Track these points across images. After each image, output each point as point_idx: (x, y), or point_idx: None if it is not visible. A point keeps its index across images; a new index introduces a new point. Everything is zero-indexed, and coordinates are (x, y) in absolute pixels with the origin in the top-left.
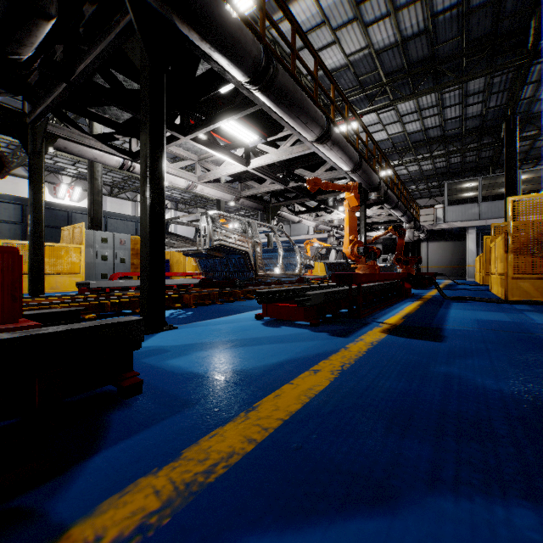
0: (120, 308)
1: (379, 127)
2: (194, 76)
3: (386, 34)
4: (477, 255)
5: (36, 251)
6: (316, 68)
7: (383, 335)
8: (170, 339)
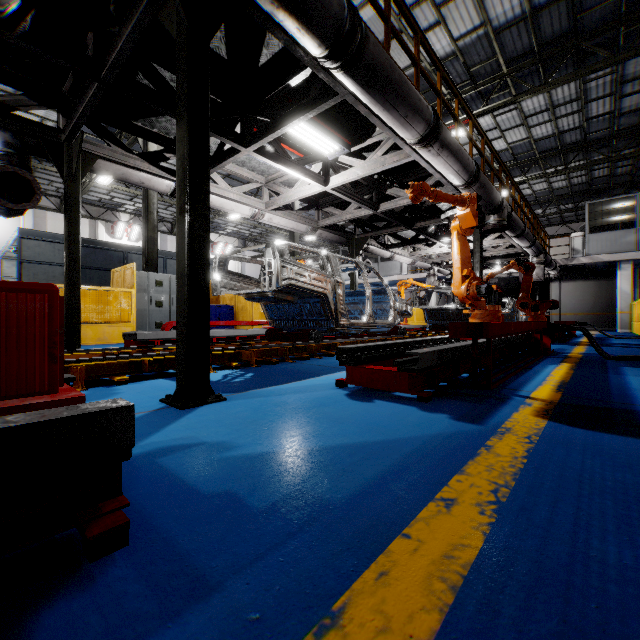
0: (160, 367)
1: (495, 134)
2: (257, 67)
3: (509, 5)
4: (631, 299)
5: (71, 295)
6: (417, 48)
7: (542, 422)
8: (212, 419)
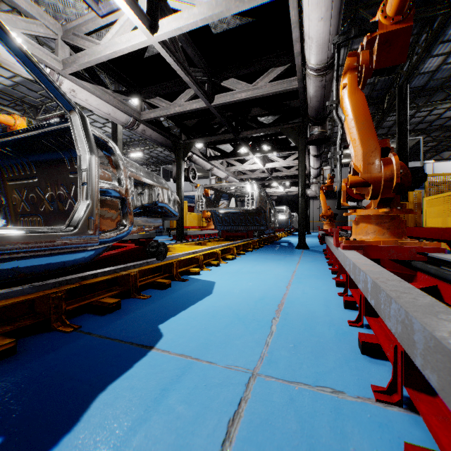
0: None
1: None
2: None
3: None
4: None
5: None
6: None
7: None
8: None
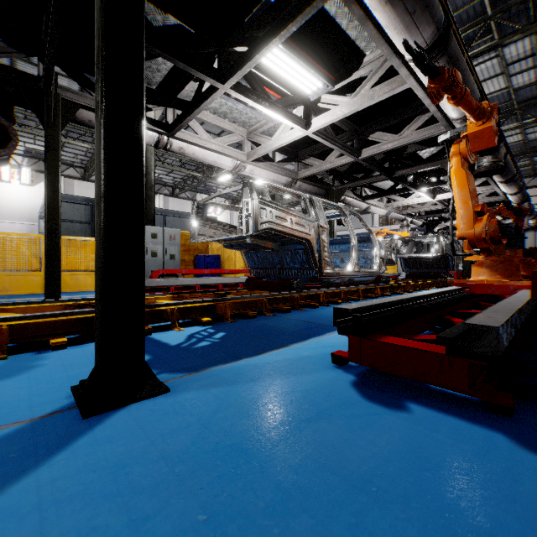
0: None
1: None
2: None
3: None
4: None
5: (50, 243)
6: None
7: None
8: (113, 460)
